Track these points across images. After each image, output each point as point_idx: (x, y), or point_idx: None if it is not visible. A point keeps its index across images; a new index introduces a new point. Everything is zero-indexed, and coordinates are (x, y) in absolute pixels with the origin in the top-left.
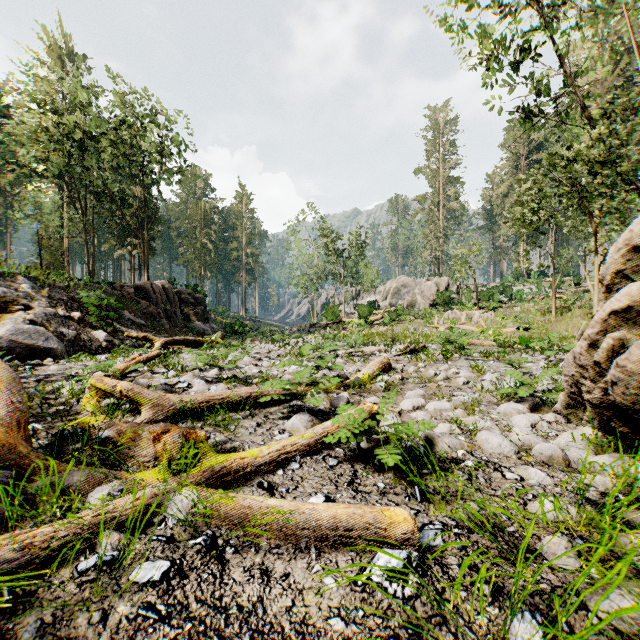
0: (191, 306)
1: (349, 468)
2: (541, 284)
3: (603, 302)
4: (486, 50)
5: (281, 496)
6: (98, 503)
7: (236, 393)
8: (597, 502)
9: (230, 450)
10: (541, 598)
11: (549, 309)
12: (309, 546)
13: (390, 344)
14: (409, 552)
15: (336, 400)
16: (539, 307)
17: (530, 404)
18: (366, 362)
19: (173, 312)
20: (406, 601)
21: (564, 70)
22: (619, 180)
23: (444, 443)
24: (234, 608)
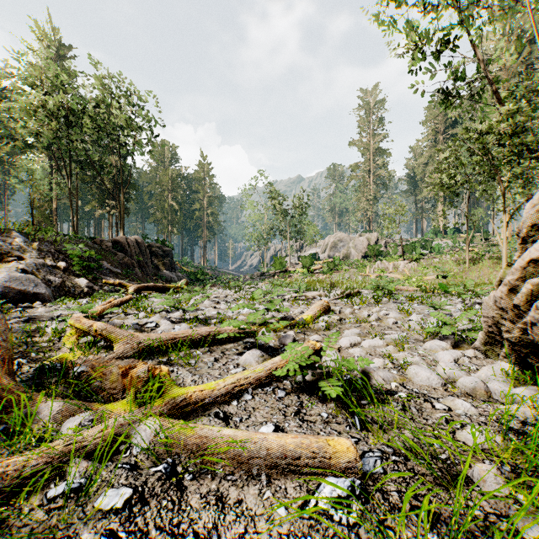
0: (160, 257)
1: (296, 399)
2: (456, 239)
3: (519, 252)
4: (411, 39)
5: (235, 425)
6: (70, 432)
7: (197, 332)
8: (519, 431)
9: (191, 383)
10: (476, 524)
11: (463, 260)
12: (260, 473)
13: (329, 290)
14: (352, 480)
15: (283, 338)
16: (455, 258)
17: (452, 341)
18: (309, 305)
19: (145, 262)
20: (351, 528)
21: (477, 56)
22: (524, 150)
23: (379, 376)
24: (190, 535)
